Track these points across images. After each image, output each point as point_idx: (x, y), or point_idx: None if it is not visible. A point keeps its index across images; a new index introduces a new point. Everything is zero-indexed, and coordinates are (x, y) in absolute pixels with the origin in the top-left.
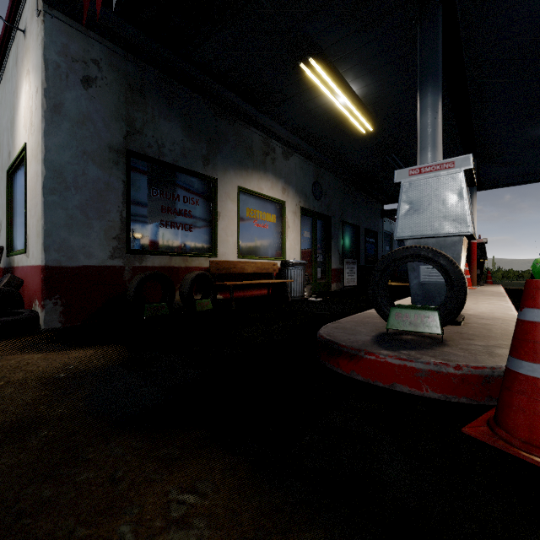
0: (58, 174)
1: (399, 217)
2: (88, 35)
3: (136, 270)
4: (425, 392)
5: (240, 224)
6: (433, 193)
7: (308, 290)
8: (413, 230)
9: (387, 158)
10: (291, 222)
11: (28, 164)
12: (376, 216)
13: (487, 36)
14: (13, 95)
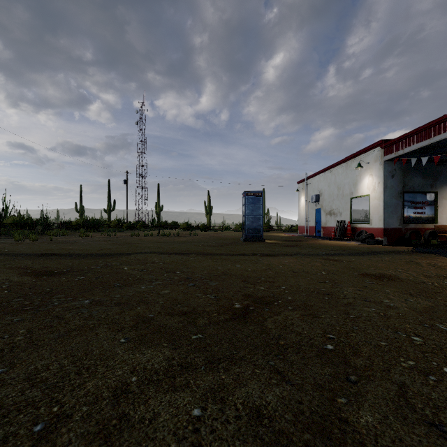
0: (386, 204)
1: None
2: (393, 163)
3: (405, 229)
4: None
5: None
6: None
7: None
8: None
9: None
10: None
11: (371, 200)
12: None
13: None
14: (356, 176)
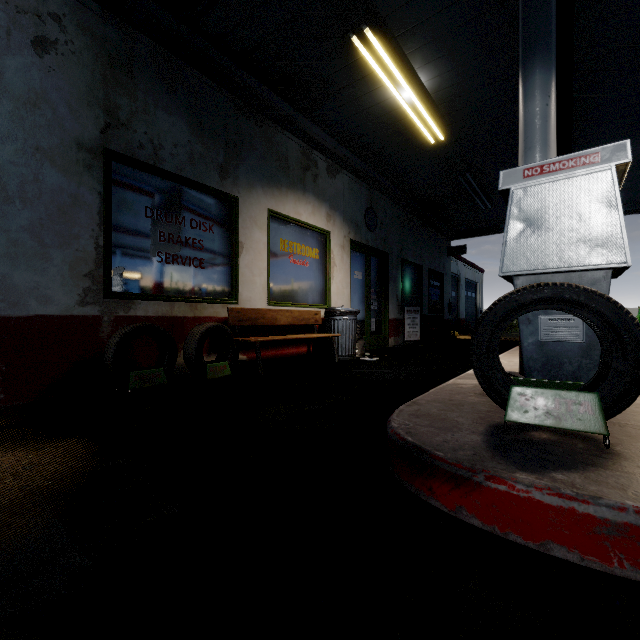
0: None
1: (507, 241)
2: None
3: (120, 321)
4: (617, 567)
5: (270, 260)
6: (563, 204)
7: (360, 347)
8: (529, 262)
9: (460, 178)
10: (338, 258)
11: None
12: (442, 254)
13: (607, 3)
14: None
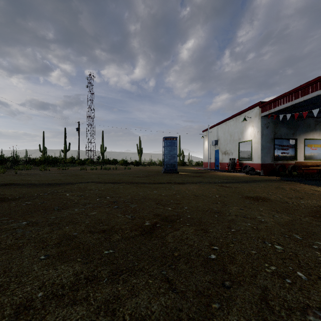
0: (263, 146)
1: None
2: (267, 118)
3: (276, 164)
4: None
5: (304, 150)
6: None
7: None
8: None
9: None
10: None
11: (252, 144)
12: None
13: None
14: (243, 127)
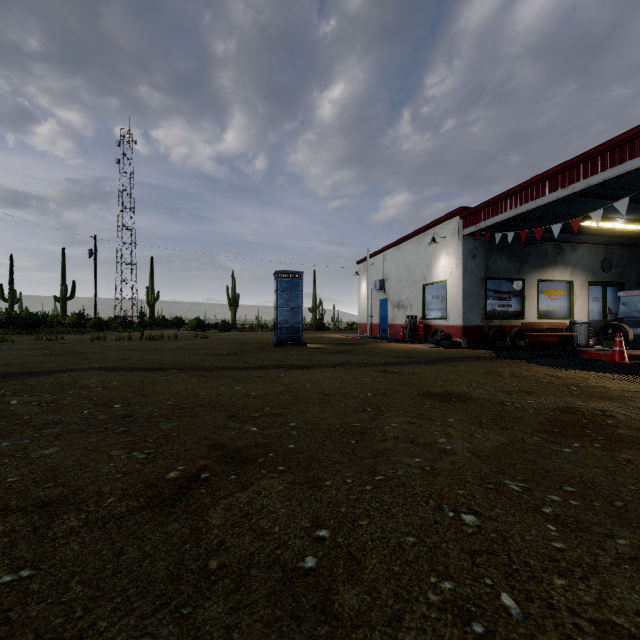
0: (466, 293)
1: (619, 310)
2: (474, 239)
3: (489, 327)
4: (602, 359)
5: (538, 300)
6: (632, 302)
7: (593, 341)
8: (624, 315)
9: None
10: (578, 293)
11: (448, 288)
12: None
13: None
14: (430, 256)
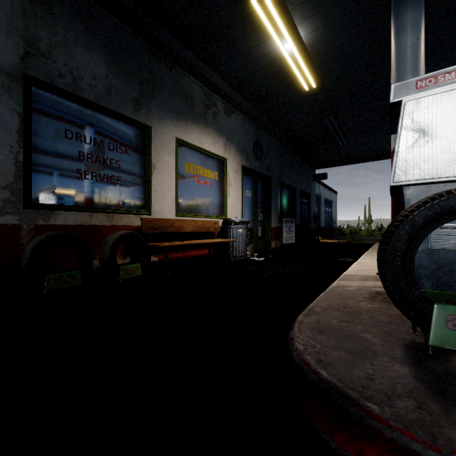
0: None
1: (399, 152)
2: None
3: (39, 229)
4: None
5: (178, 179)
6: None
7: (250, 249)
8: (422, 171)
9: (325, 120)
10: (233, 180)
11: None
12: (309, 179)
13: None
14: None
